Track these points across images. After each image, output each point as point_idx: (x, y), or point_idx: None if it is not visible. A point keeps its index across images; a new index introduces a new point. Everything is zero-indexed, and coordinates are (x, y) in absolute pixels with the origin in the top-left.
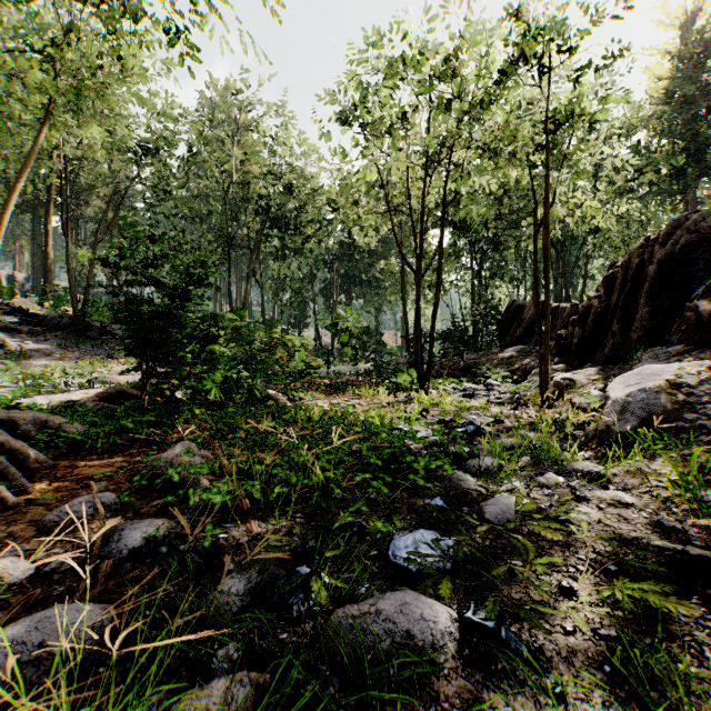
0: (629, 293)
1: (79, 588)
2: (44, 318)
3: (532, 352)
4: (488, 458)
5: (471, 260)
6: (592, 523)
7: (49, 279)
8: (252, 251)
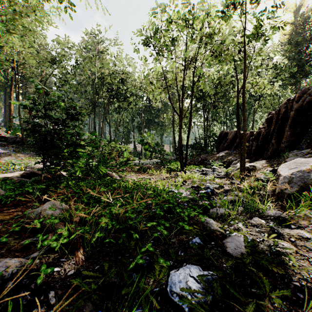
0: (279, 125)
1: None
2: (8, 138)
3: (232, 154)
4: (221, 208)
5: (203, 113)
6: (292, 254)
7: (11, 120)
8: (105, 108)
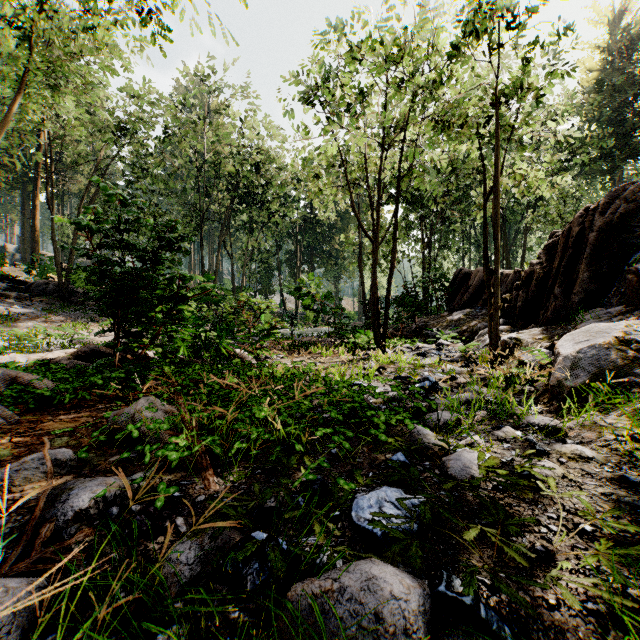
0: (570, 259)
1: (11, 557)
2: (31, 284)
3: (478, 315)
4: (446, 412)
5: (422, 233)
6: (556, 478)
7: (37, 249)
8: (223, 224)
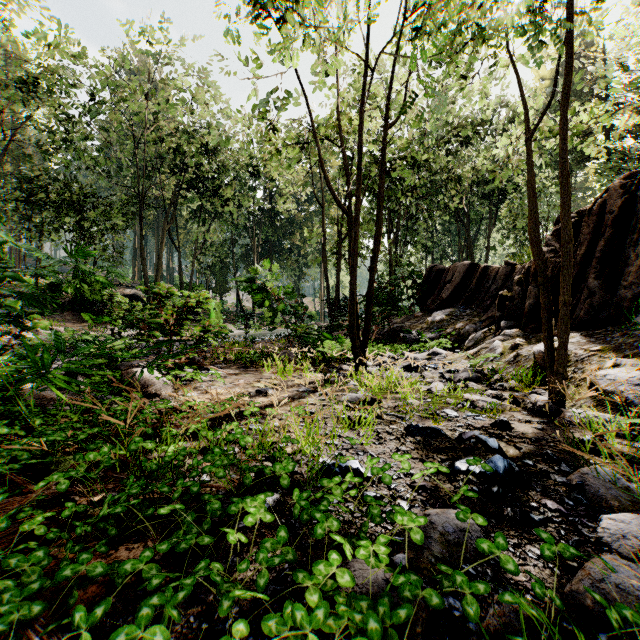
0: (606, 243)
1: None
2: None
3: (463, 316)
4: None
5: (389, 227)
6: None
7: None
8: (168, 211)
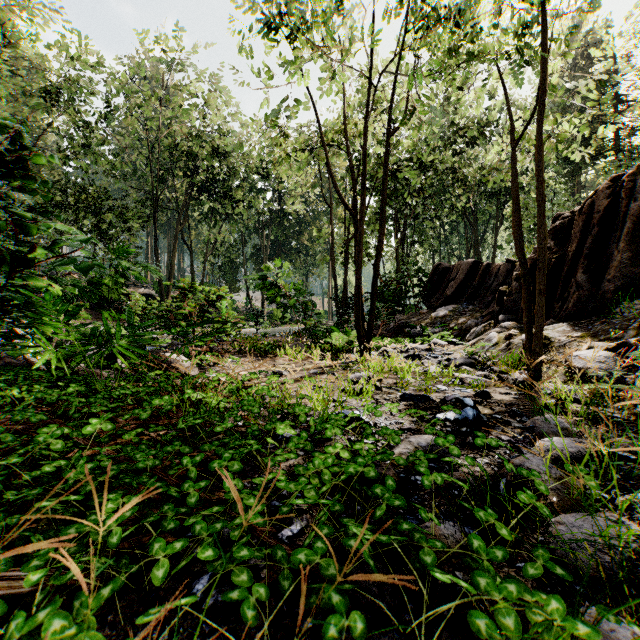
0: (594, 240)
1: None
2: None
3: (466, 311)
4: (600, 518)
5: (396, 227)
6: None
7: None
8: (181, 213)
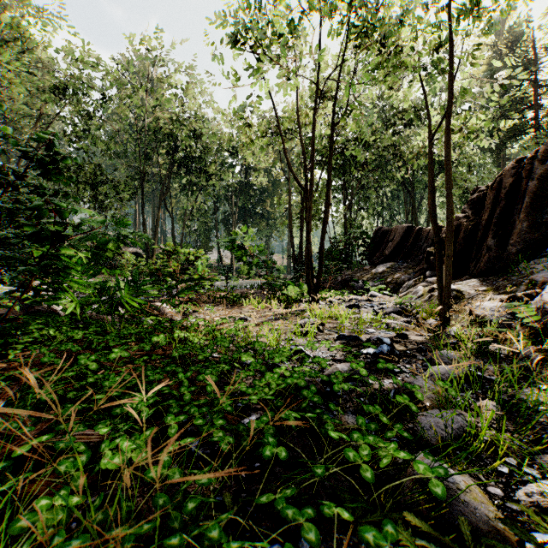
0: (502, 211)
1: None
2: None
3: (401, 268)
4: (449, 412)
5: (344, 195)
6: None
7: None
8: (163, 185)
